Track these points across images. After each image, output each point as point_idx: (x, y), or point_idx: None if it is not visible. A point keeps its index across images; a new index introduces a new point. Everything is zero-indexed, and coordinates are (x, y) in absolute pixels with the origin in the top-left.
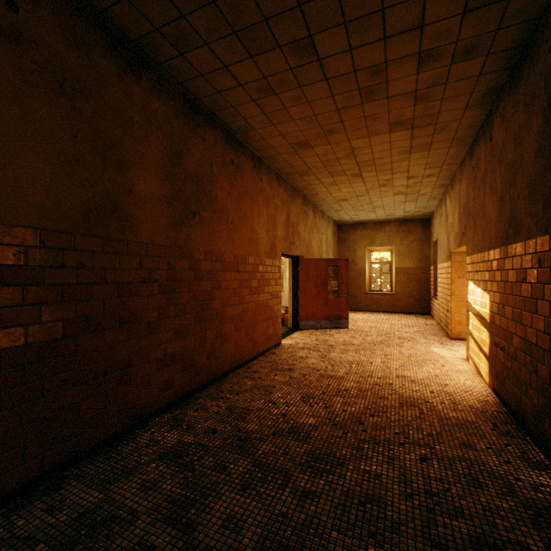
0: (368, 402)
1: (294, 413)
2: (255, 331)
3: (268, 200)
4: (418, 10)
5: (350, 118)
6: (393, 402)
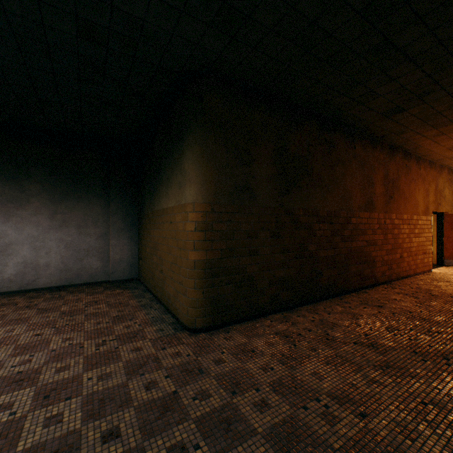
0: None
1: None
2: (416, 258)
3: (423, 179)
4: None
5: None
6: None
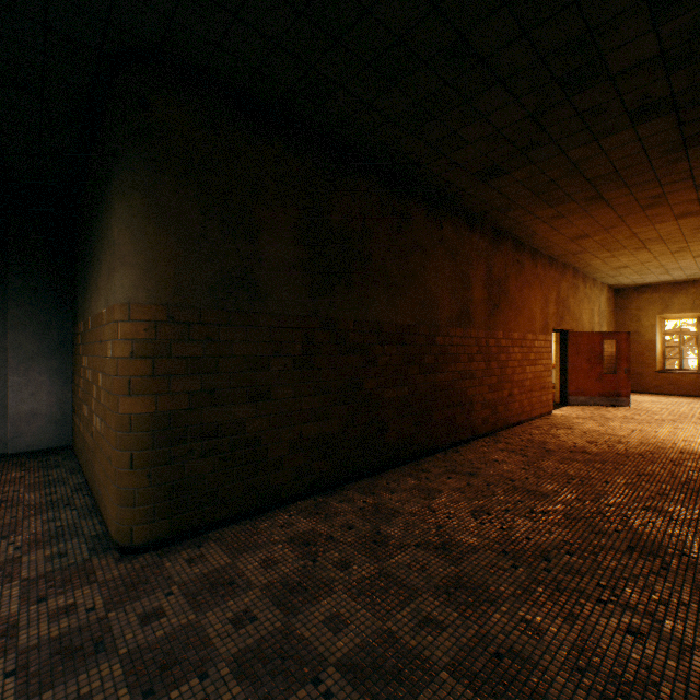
0: (648, 449)
1: (582, 446)
2: (531, 396)
3: (541, 283)
4: (686, 174)
5: (631, 218)
6: (673, 451)
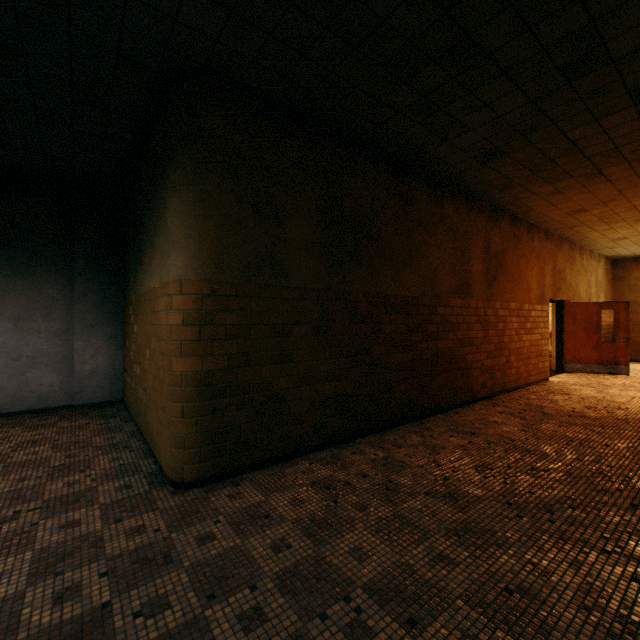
0: None
1: (580, 411)
2: (528, 363)
3: (537, 255)
4: None
5: (631, 192)
6: None
